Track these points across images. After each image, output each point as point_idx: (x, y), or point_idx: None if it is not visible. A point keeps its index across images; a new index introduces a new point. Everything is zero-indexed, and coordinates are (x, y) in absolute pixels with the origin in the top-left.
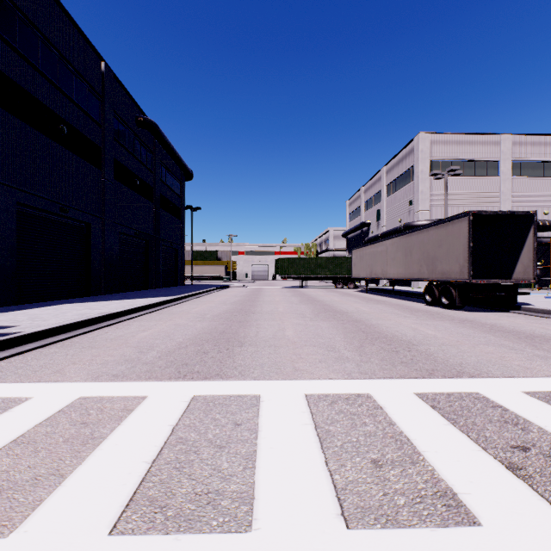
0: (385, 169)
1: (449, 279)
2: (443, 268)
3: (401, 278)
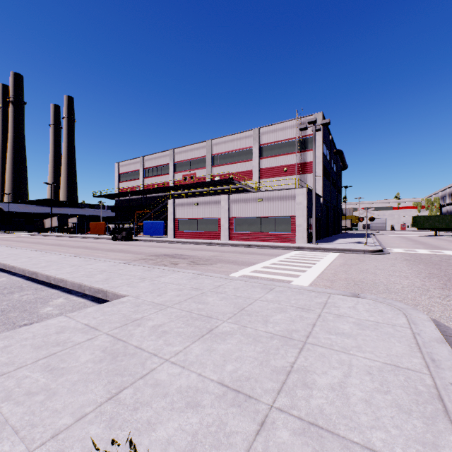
0: None
1: None
2: None
3: None
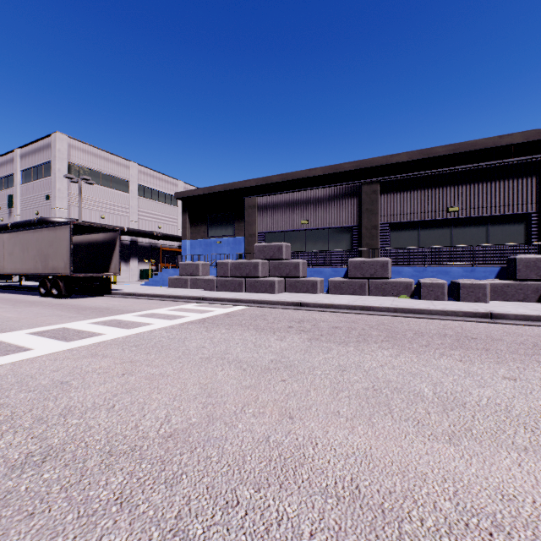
0: (19, 152)
1: (58, 273)
2: (54, 264)
3: (19, 273)
